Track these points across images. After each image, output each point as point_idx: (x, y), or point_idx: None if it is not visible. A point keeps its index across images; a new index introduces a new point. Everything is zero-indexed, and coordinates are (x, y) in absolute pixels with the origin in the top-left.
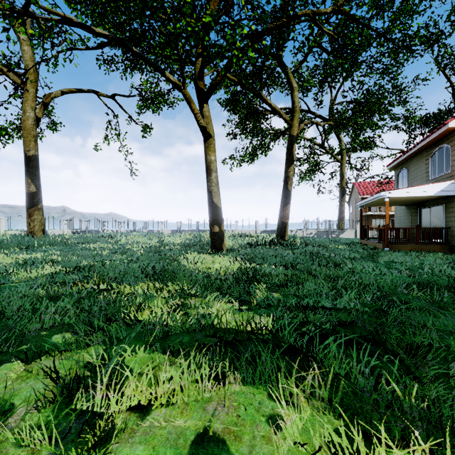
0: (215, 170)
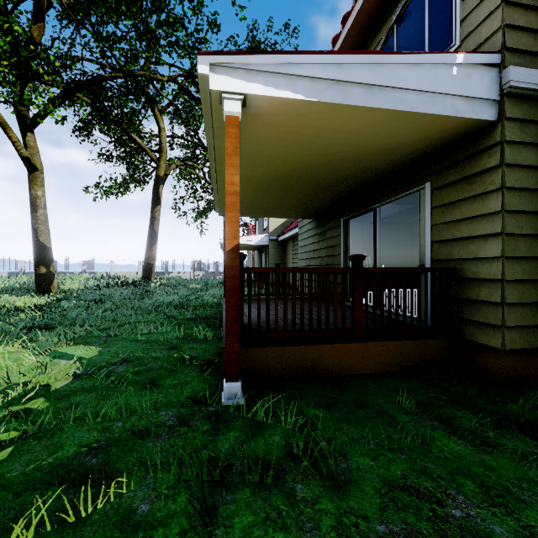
0: (42, 206)
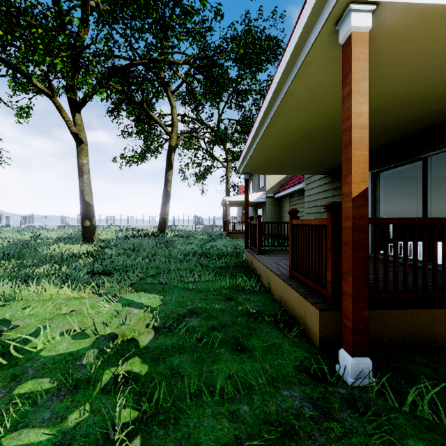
0: (87, 172)
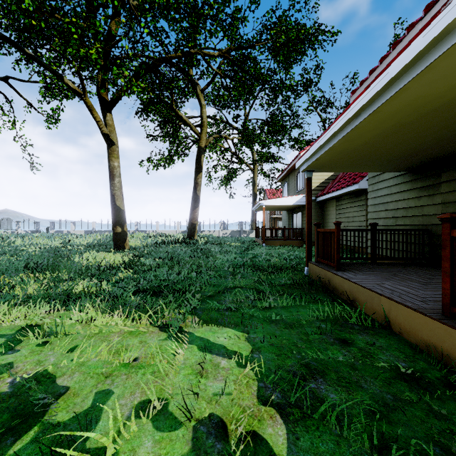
0: (118, 175)
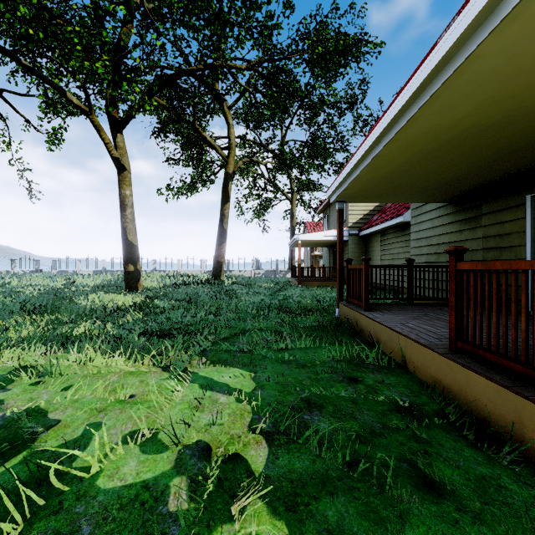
0: (130, 205)
